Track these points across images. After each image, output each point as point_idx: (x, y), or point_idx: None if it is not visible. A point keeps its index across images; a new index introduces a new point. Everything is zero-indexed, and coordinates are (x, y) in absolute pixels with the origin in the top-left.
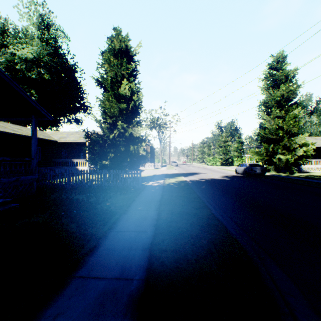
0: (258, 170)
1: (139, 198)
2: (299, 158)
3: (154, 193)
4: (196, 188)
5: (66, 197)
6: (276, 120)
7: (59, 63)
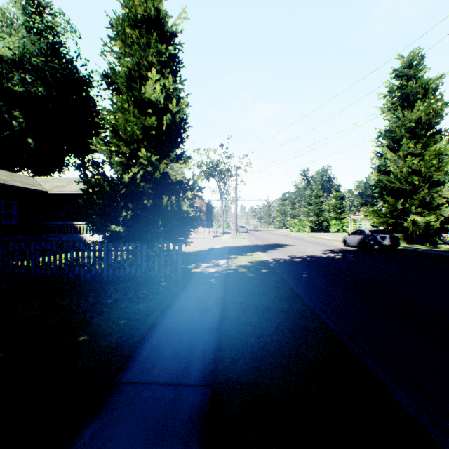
0: (387, 241)
1: (167, 316)
2: (445, 220)
3: (207, 299)
4: (291, 279)
5: None
6: (409, 158)
7: (62, 71)
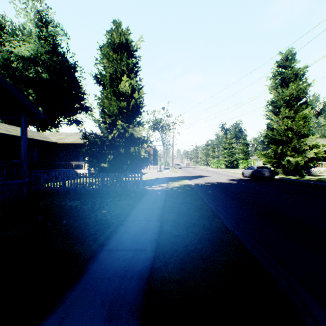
0: (267, 173)
1: (139, 205)
2: (309, 160)
3: (156, 199)
4: (202, 193)
5: (58, 203)
6: (285, 120)
7: (58, 62)
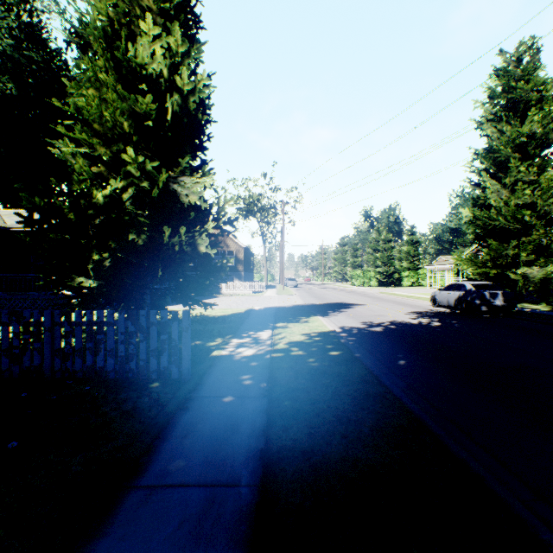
0: (499, 300)
1: (110, 524)
2: None
3: (229, 437)
4: (384, 370)
5: None
6: (519, 186)
7: (43, 64)
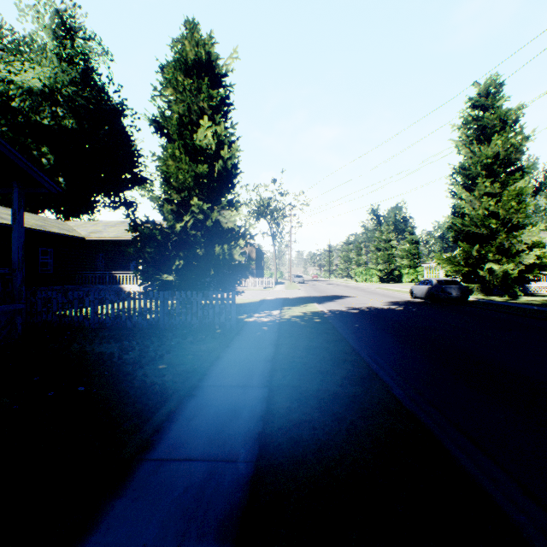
0: (455, 292)
1: (228, 352)
2: (526, 269)
3: (261, 341)
4: (343, 327)
5: (79, 349)
6: (485, 199)
7: (94, 100)
